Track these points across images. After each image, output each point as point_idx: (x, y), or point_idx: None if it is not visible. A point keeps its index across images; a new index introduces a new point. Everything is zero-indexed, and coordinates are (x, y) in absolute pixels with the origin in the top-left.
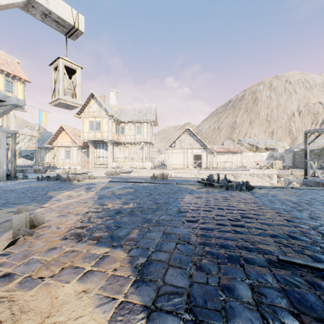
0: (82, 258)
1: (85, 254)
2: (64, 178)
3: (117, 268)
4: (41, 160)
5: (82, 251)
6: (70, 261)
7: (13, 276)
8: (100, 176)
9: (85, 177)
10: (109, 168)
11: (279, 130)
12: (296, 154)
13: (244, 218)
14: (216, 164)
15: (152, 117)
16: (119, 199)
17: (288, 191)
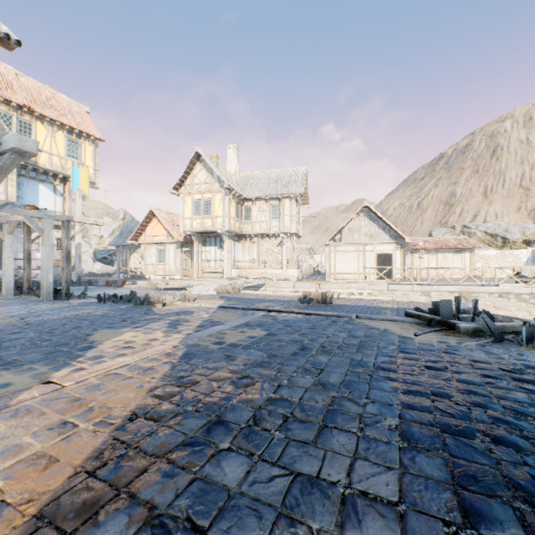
0: None
1: None
2: (139, 300)
3: None
4: (123, 266)
5: None
6: None
7: None
8: (206, 295)
9: (176, 297)
10: (225, 279)
11: None
12: None
13: None
14: (420, 272)
15: (298, 188)
16: (229, 361)
17: None
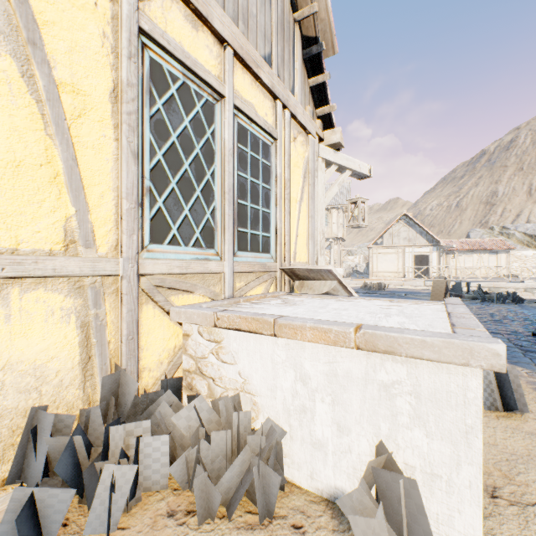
0: None
1: None
2: None
3: None
4: None
5: None
6: None
7: None
8: None
9: None
10: None
11: None
12: None
13: (506, 320)
14: (456, 271)
15: (344, 199)
16: None
17: None
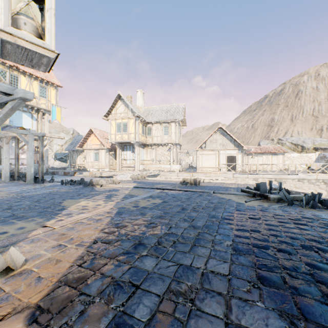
0: None
1: None
2: (86, 183)
3: None
4: (73, 163)
5: None
6: None
7: None
8: (125, 180)
9: (108, 182)
10: (136, 171)
11: None
12: None
13: None
14: (253, 166)
15: (180, 116)
16: (143, 216)
17: None
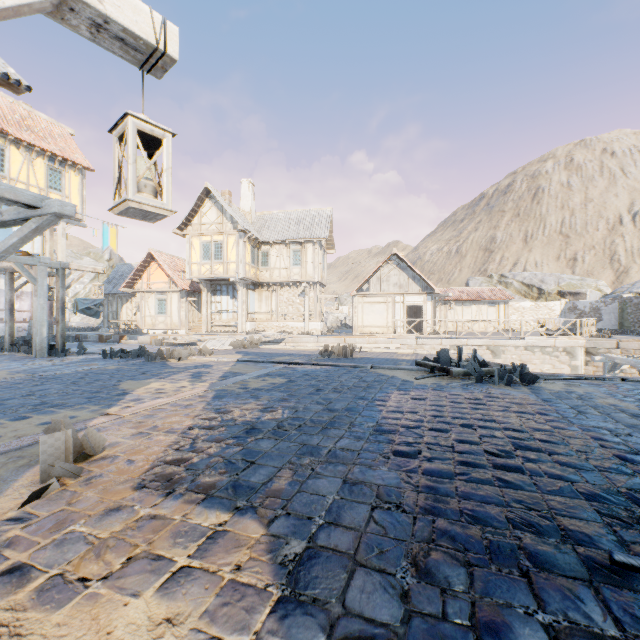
0: (171, 535)
1: (178, 525)
2: (151, 355)
3: (243, 563)
4: (113, 318)
5: (172, 519)
6: (145, 543)
7: (28, 573)
8: (221, 350)
9: (191, 352)
10: (239, 334)
11: (588, 254)
12: (627, 305)
13: (521, 450)
14: (454, 325)
15: (322, 231)
16: (256, 399)
17: (616, 386)
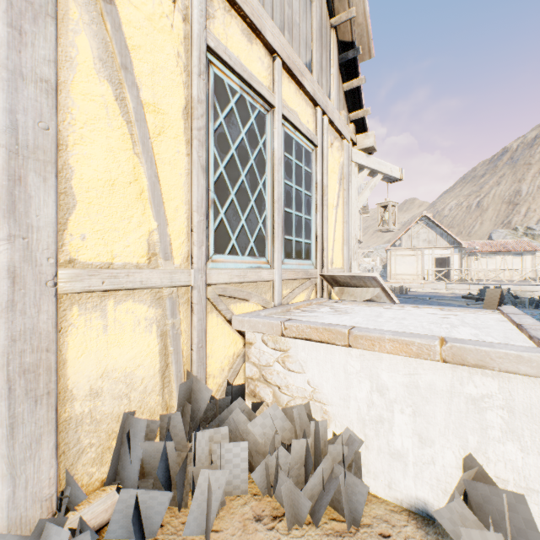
0: None
1: None
2: None
3: None
4: None
5: None
6: None
7: None
8: None
9: None
10: None
11: None
12: None
13: None
14: (478, 274)
15: None
16: None
17: None
